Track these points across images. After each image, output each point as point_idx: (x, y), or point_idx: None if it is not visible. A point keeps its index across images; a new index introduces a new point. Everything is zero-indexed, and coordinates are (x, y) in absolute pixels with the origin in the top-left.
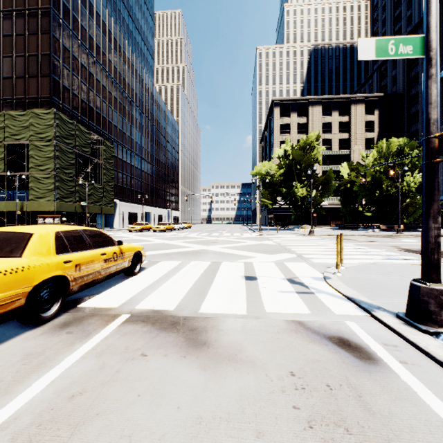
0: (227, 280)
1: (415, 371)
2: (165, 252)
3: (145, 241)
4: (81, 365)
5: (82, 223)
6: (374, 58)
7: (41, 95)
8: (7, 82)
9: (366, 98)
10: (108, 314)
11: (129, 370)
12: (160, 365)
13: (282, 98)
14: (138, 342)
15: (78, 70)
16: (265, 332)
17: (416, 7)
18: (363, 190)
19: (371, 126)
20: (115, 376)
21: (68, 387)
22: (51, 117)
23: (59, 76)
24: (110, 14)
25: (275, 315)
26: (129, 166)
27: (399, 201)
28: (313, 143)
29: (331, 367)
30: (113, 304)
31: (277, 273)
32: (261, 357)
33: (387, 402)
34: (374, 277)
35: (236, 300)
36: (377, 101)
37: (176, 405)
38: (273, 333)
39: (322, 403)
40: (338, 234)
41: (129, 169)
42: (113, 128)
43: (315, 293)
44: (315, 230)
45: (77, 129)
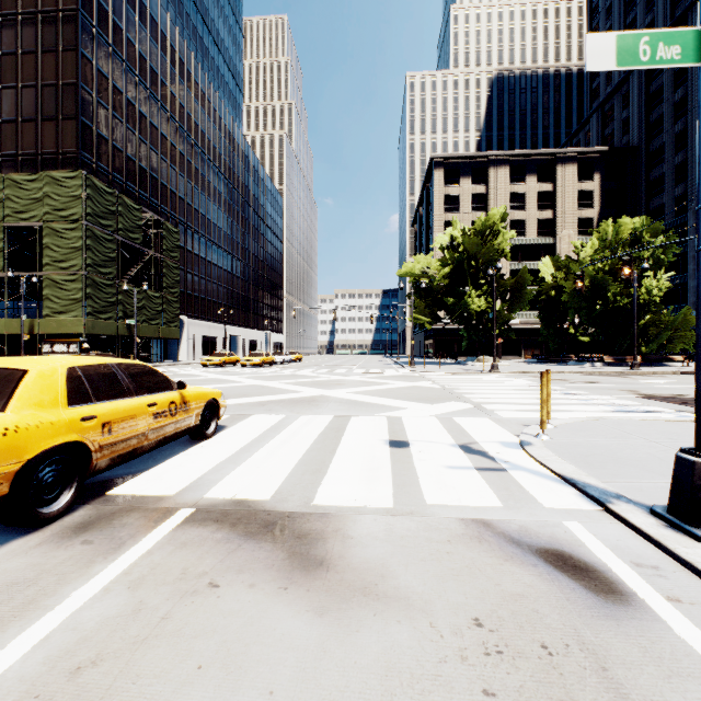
0: (360, 448)
1: (698, 617)
2: (260, 400)
3: (228, 382)
4: (100, 604)
5: (128, 353)
6: (615, 67)
7: (63, 149)
8: (9, 128)
9: (580, 155)
10: (157, 508)
11: (185, 615)
12: (242, 606)
13: (447, 155)
14: (205, 561)
15: (122, 109)
16: (426, 541)
17: (660, 10)
18: (576, 301)
19: (588, 199)
20: (159, 627)
21: (73, 649)
22: (78, 183)
23: (92, 119)
24: (173, 20)
25: (442, 509)
26: (203, 262)
27: (634, 318)
28: (497, 226)
29: (547, 608)
30: (168, 489)
31: (442, 436)
32: (422, 589)
33: (655, 681)
34: (604, 443)
35: (375, 482)
36: (598, 159)
37: (266, 687)
38: (441, 543)
39: (536, 684)
40: (538, 370)
41: (204, 268)
42: (179, 202)
43: (508, 471)
44: (500, 365)
45: (121, 204)
